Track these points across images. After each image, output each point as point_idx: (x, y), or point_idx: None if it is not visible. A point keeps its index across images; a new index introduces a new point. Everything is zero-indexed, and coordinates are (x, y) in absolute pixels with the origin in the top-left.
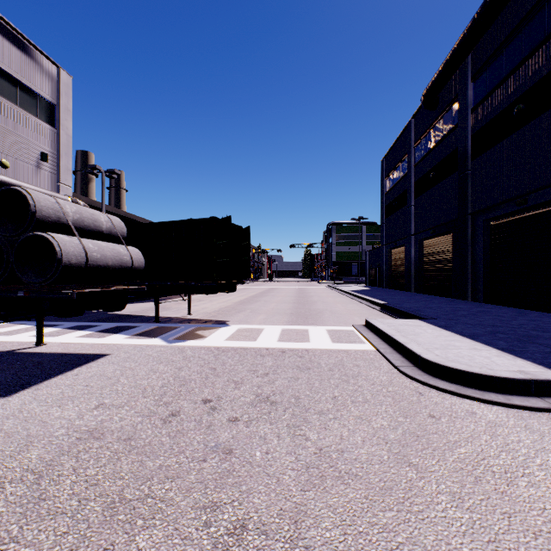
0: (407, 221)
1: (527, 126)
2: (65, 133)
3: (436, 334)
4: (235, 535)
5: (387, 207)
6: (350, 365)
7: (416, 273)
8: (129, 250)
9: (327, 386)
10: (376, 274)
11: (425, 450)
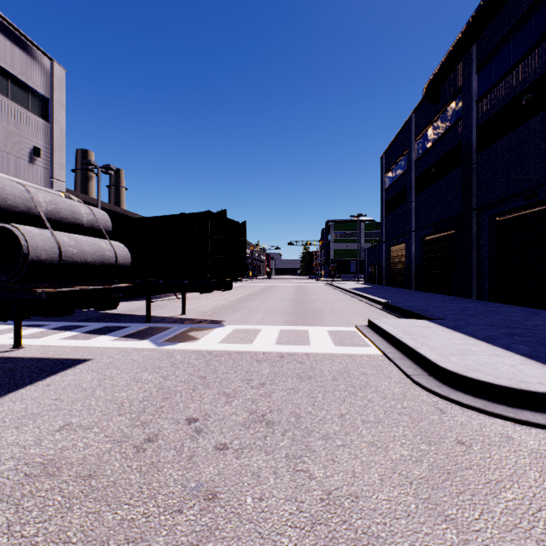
0: (408, 218)
1: (537, 116)
2: (58, 128)
3: (447, 337)
4: None
5: (387, 203)
6: (356, 373)
7: (417, 270)
8: (113, 246)
9: (332, 401)
10: (375, 271)
11: (462, 495)
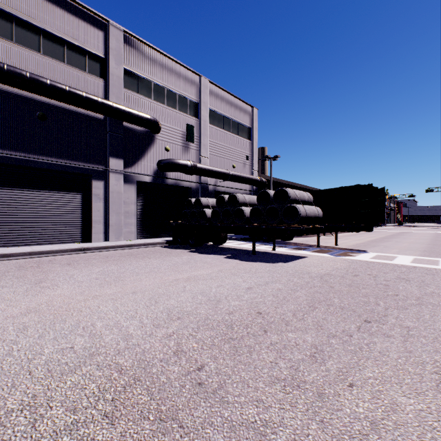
0: None
1: None
2: (254, 142)
3: None
4: (394, 295)
5: None
6: None
7: None
8: (316, 209)
9: None
10: None
11: None
